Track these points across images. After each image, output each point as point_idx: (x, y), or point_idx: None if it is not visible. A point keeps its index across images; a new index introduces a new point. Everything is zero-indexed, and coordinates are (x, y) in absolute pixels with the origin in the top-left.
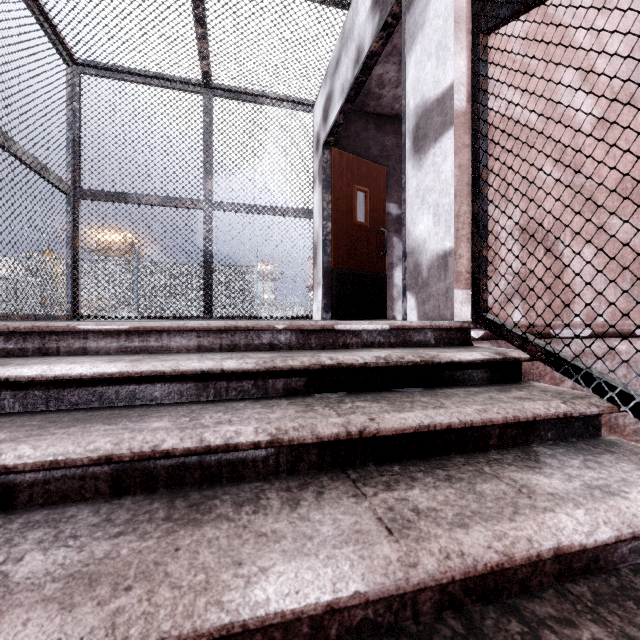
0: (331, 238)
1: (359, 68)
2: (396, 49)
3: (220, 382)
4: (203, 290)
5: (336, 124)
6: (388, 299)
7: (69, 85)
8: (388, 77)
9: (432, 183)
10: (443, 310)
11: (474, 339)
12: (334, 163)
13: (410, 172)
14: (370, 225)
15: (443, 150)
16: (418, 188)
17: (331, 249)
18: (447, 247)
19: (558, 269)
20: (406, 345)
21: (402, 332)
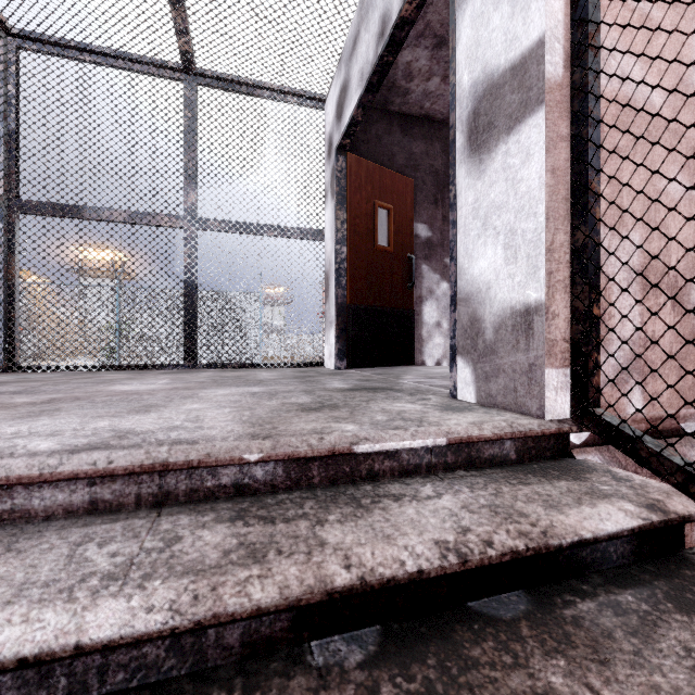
0: (347, 266)
1: (384, 43)
2: (429, 28)
3: (84, 656)
4: (184, 331)
5: (353, 122)
6: (416, 340)
7: (0, 62)
8: (418, 66)
9: (502, 197)
10: (523, 397)
11: (574, 446)
12: (350, 172)
13: (463, 181)
14: (395, 250)
15: (523, 145)
16: (477, 205)
17: (347, 280)
18: (531, 299)
19: (690, 330)
20: (472, 465)
21: (465, 444)
